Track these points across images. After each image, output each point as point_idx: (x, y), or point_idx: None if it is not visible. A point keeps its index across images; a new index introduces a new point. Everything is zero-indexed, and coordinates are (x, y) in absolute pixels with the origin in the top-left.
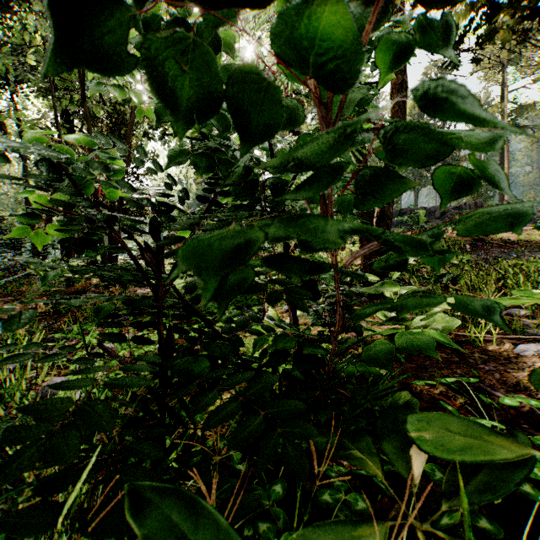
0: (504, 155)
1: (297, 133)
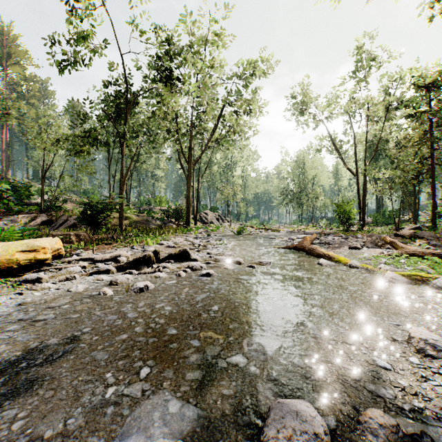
0: None
1: None
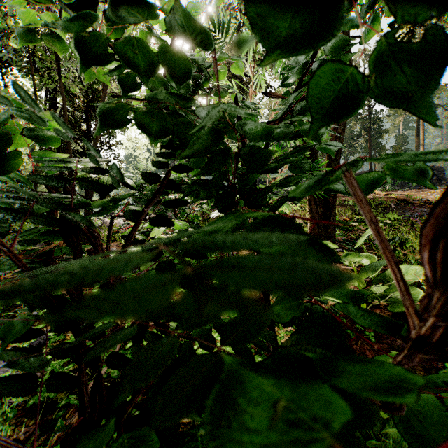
0: (420, 129)
1: (269, 94)
